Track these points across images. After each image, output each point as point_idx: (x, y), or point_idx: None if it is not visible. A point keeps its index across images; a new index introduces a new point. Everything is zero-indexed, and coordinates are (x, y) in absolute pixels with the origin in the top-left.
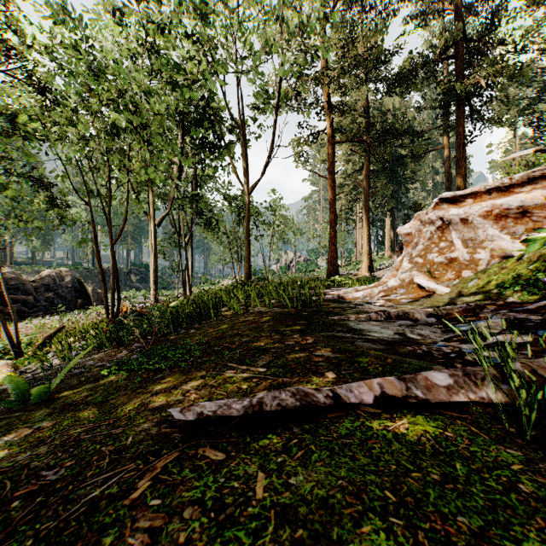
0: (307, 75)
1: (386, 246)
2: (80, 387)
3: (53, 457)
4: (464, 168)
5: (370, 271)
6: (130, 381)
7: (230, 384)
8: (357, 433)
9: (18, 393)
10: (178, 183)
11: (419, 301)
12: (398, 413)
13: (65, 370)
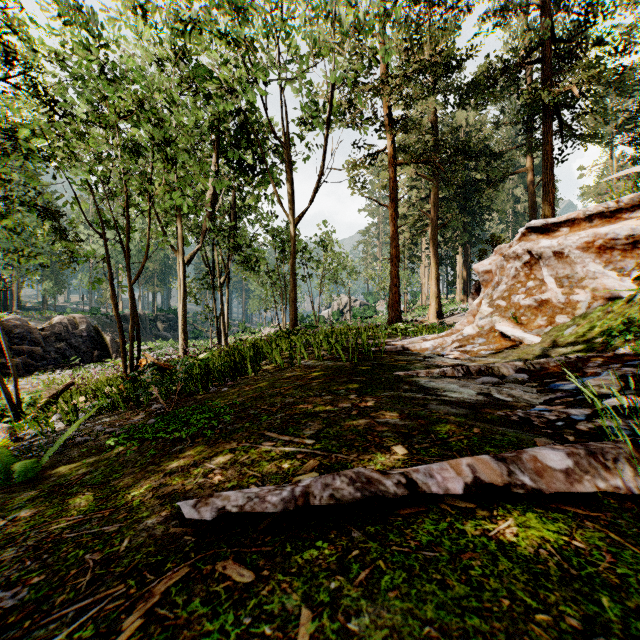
0: (364, 83)
1: (458, 288)
2: (80, 461)
3: (19, 567)
4: (552, 194)
5: (439, 318)
6: (140, 455)
7: (267, 461)
8: (444, 542)
9: (1, 468)
10: (211, 213)
11: (502, 353)
12: (500, 509)
13: (61, 439)
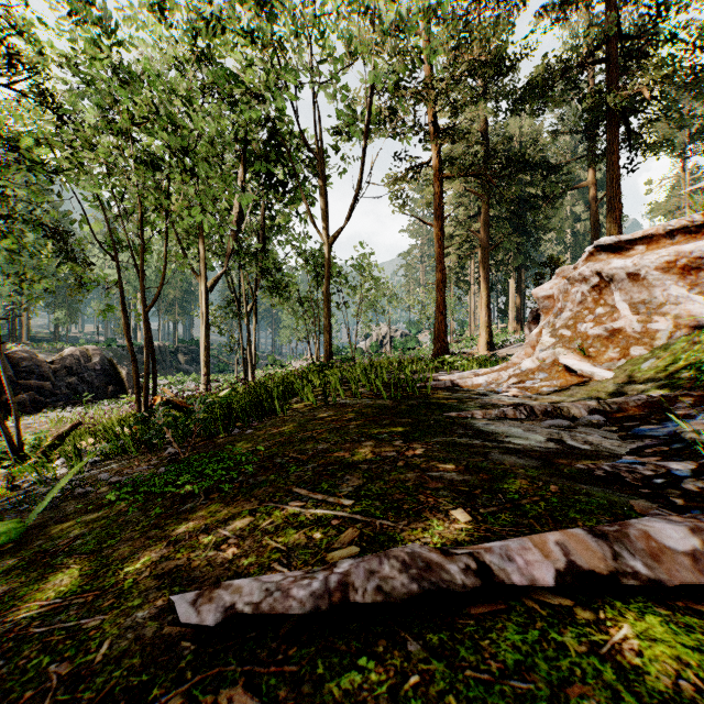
0: (407, 87)
1: (510, 317)
2: (74, 519)
3: None
4: (619, 210)
5: (490, 349)
6: (144, 513)
7: (295, 529)
8: (538, 663)
9: None
10: (237, 234)
11: (568, 390)
12: (607, 608)
13: (53, 493)
